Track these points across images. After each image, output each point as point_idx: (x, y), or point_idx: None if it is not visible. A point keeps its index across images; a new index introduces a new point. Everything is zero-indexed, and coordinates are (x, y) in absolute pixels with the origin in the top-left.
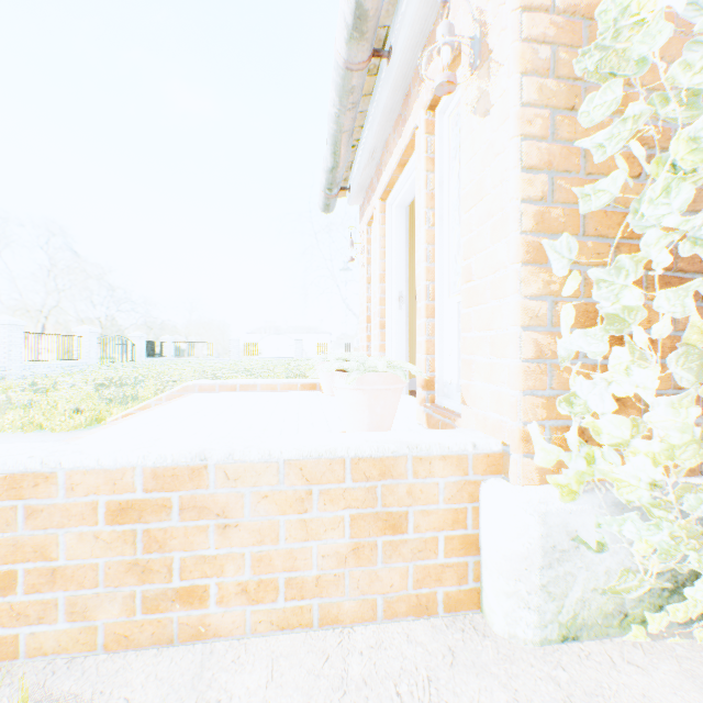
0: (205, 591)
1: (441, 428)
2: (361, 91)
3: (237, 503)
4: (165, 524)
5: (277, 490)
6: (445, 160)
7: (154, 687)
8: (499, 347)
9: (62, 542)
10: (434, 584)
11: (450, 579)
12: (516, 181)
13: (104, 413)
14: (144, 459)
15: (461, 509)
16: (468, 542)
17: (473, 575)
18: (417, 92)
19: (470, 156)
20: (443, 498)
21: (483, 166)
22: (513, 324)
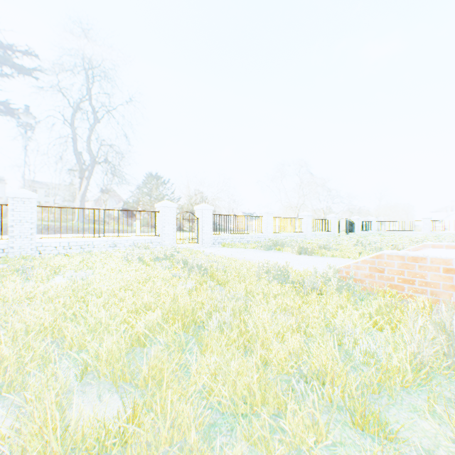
0: None
1: None
2: None
3: None
4: None
5: None
6: None
7: None
8: None
9: (428, 275)
10: None
11: None
12: None
13: None
14: None
15: None
16: None
17: None
18: None
19: None
20: None
21: None
22: None
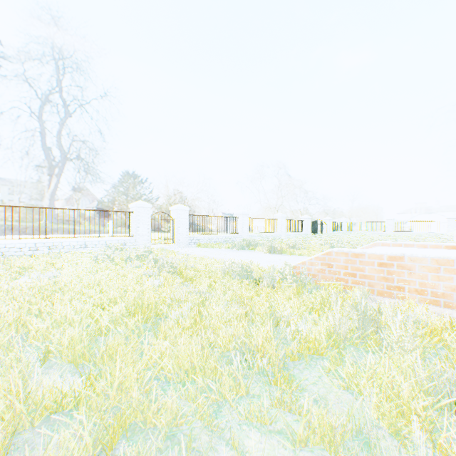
0: (403, 288)
1: None
2: None
3: (413, 267)
4: (391, 269)
5: (427, 265)
6: None
7: (391, 301)
8: None
9: (366, 269)
10: None
11: None
12: None
13: None
14: (386, 253)
15: None
16: None
17: None
18: None
19: None
20: None
21: None
22: None
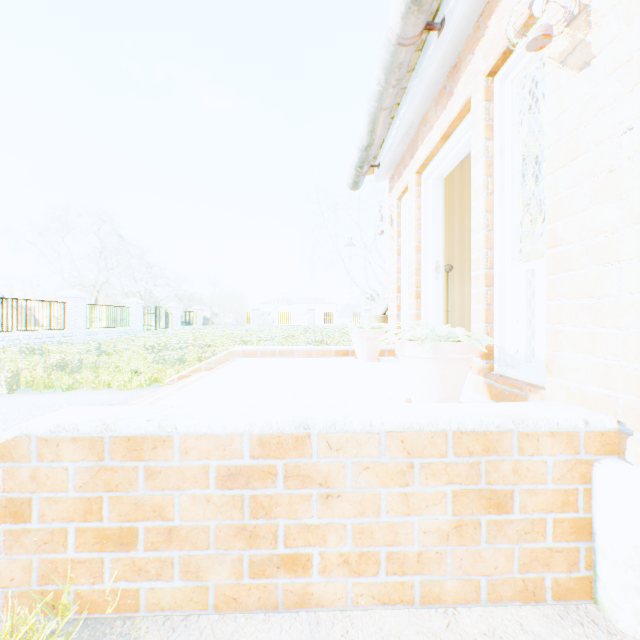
0: (308, 560)
1: (507, 399)
2: (407, 67)
3: (339, 473)
4: (270, 491)
5: (378, 462)
6: (507, 126)
7: None
8: (607, 316)
9: (177, 503)
10: (541, 569)
11: (559, 565)
12: (639, 133)
13: (159, 374)
14: (250, 426)
15: (571, 490)
16: (579, 526)
17: (585, 562)
18: (471, 61)
19: (556, 115)
20: (551, 477)
21: (579, 123)
22: (634, 290)
